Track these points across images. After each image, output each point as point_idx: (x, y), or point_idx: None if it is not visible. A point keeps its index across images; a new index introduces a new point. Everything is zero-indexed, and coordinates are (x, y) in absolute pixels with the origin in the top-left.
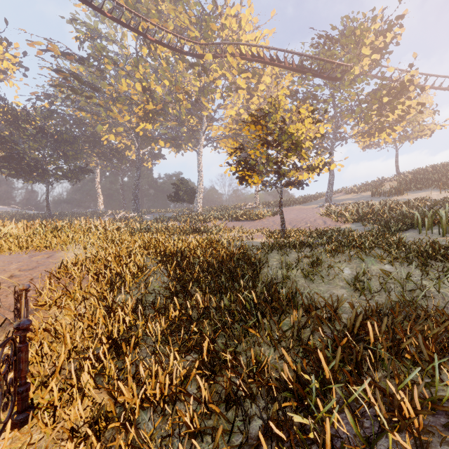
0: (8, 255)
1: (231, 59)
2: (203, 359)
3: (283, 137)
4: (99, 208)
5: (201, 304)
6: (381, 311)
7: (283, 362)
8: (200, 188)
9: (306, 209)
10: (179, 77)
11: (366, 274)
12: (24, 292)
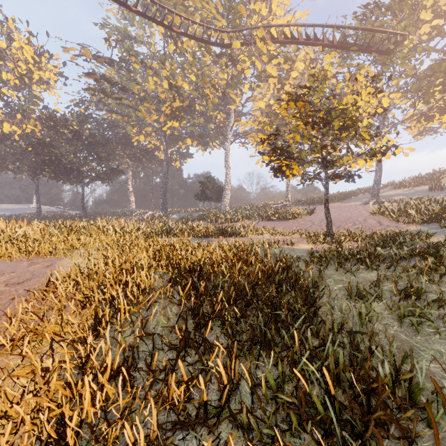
0: (9, 261)
1: (260, 45)
2: None
3: (332, 114)
4: (131, 207)
5: (225, 379)
6: None
7: None
8: (228, 186)
9: (347, 206)
10: (205, 70)
11: None
12: None
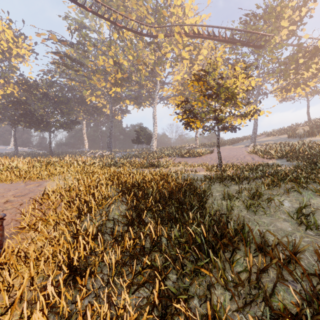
0: (10, 183)
1: (177, 37)
2: (154, 301)
3: (220, 90)
4: (85, 148)
5: (153, 235)
6: None
7: (242, 317)
8: (155, 133)
9: (235, 148)
10: (139, 53)
11: (307, 207)
12: None
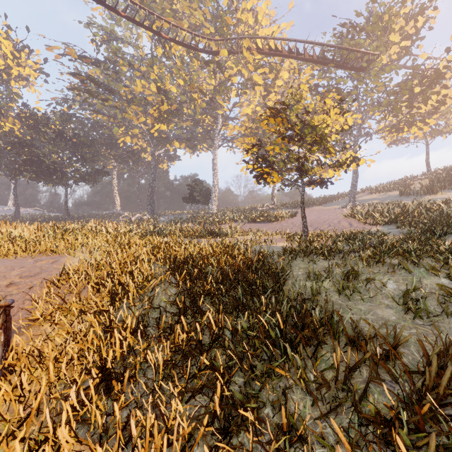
0: (13, 259)
1: (247, 55)
2: (215, 410)
3: (306, 130)
4: (116, 209)
5: (214, 327)
6: (447, 342)
7: (326, 425)
8: (216, 189)
9: (327, 210)
10: (193, 75)
11: (417, 290)
12: (1, 310)
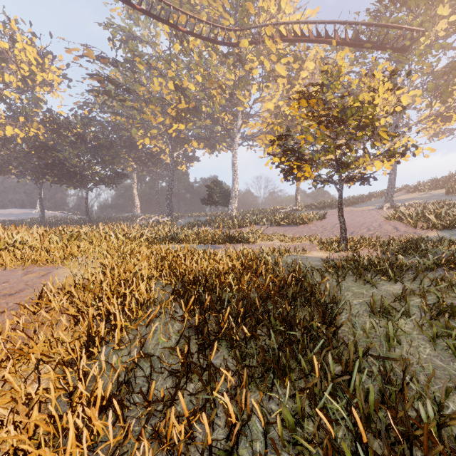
0: (3, 270)
1: (269, 43)
2: None
3: (348, 112)
4: (136, 212)
5: (232, 418)
6: None
7: None
8: (235, 190)
9: (359, 211)
10: (212, 70)
11: None
12: None
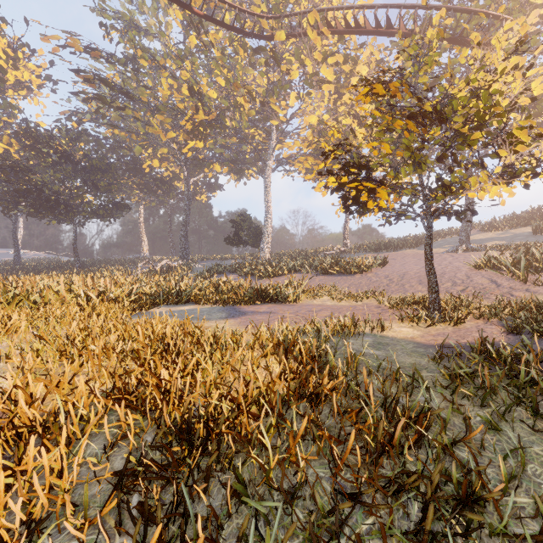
0: None
1: (313, 36)
2: None
3: (453, 102)
4: (143, 253)
5: None
6: None
7: None
8: (269, 226)
9: None
10: (238, 70)
11: None
12: None
